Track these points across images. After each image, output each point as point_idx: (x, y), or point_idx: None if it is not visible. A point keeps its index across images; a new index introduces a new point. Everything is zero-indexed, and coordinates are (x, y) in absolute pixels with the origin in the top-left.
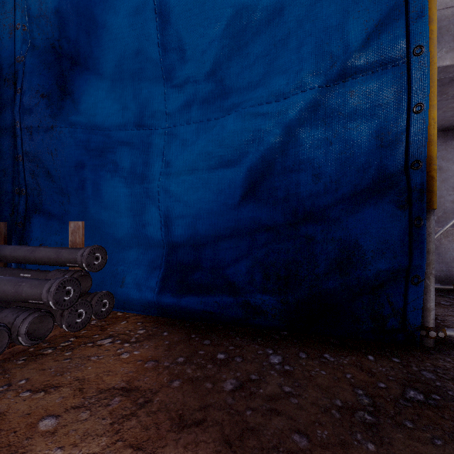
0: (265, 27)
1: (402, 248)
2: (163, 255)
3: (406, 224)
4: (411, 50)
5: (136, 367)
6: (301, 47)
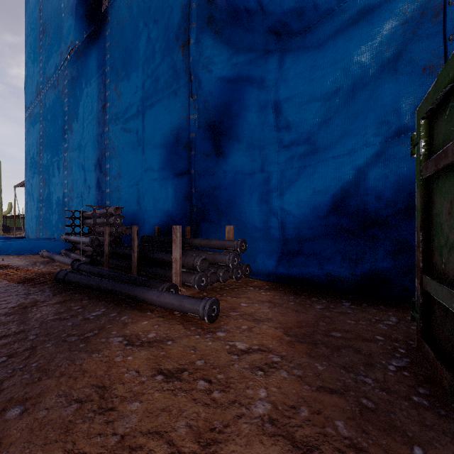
0: (343, 107)
1: None
2: (277, 245)
3: None
4: None
5: (270, 297)
6: (367, 119)
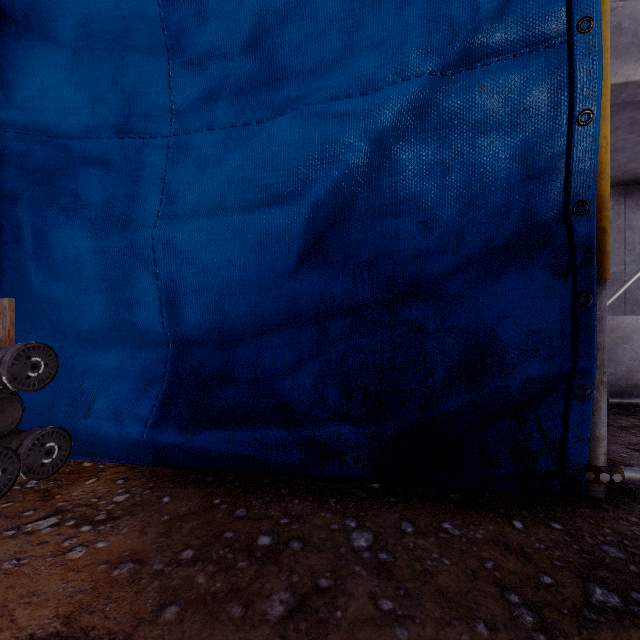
0: None
1: (563, 342)
2: (166, 358)
3: (568, 303)
4: (574, 22)
5: (94, 580)
6: (402, 7)
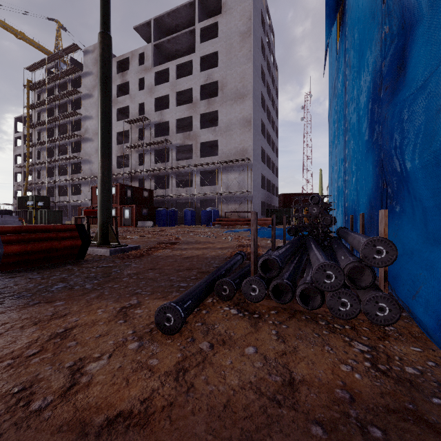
0: None
1: None
2: None
3: None
4: None
5: (328, 382)
6: None
